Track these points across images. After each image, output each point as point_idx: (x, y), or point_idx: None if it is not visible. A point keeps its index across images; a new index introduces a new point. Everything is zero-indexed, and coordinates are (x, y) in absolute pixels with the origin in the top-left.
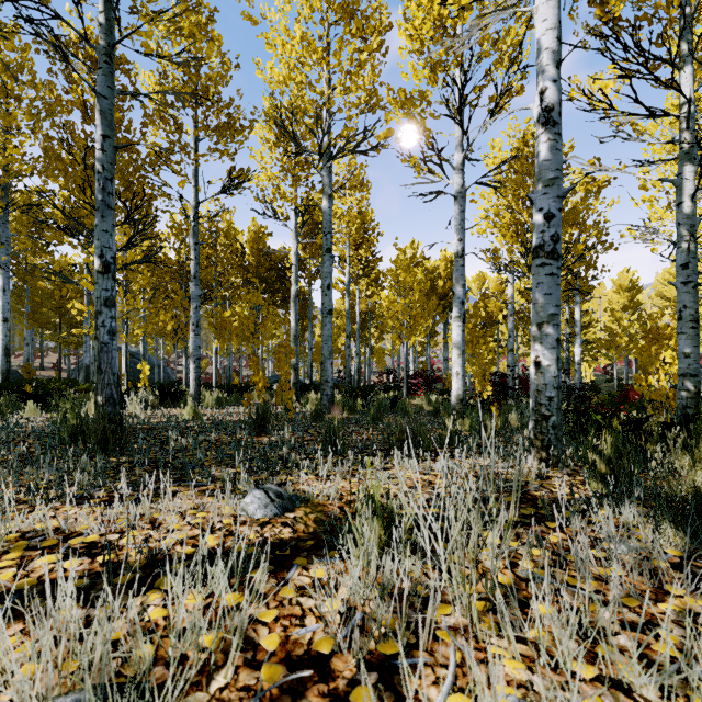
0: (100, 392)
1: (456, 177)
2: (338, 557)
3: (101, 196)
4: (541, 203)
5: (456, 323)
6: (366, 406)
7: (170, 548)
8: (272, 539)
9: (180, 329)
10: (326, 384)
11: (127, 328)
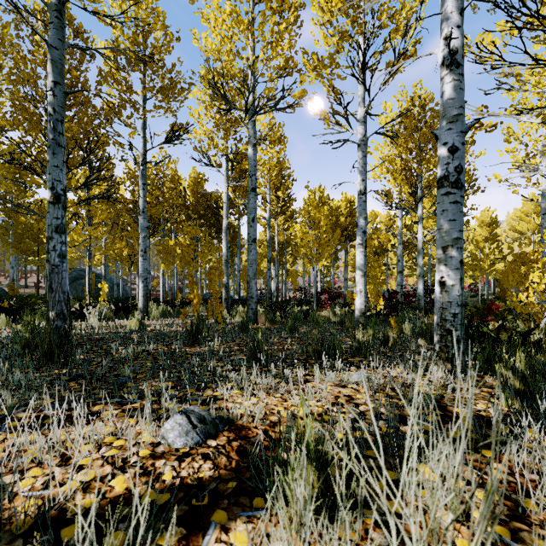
0: (51, 308)
1: (359, 128)
2: (263, 508)
3: (52, 136)
4: (445, 138)
5: (359, 249)
6: (284, 317)
7: (69, 498)
8: (189, 479)
9: (133, 255)
10: (251, 300)
11: (91, 254)
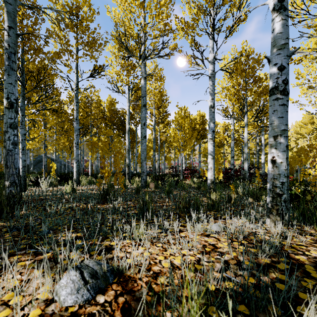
0: (6, 179)
1: (210, 66)
2: None
3: (7, 63)
4: (276, 60)
5: (210, 142)
6: (163, 184)
7: None
8: None
9: (72, 147)
10: (143, 173)
11: (46, 146)
